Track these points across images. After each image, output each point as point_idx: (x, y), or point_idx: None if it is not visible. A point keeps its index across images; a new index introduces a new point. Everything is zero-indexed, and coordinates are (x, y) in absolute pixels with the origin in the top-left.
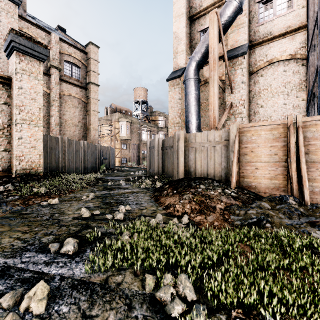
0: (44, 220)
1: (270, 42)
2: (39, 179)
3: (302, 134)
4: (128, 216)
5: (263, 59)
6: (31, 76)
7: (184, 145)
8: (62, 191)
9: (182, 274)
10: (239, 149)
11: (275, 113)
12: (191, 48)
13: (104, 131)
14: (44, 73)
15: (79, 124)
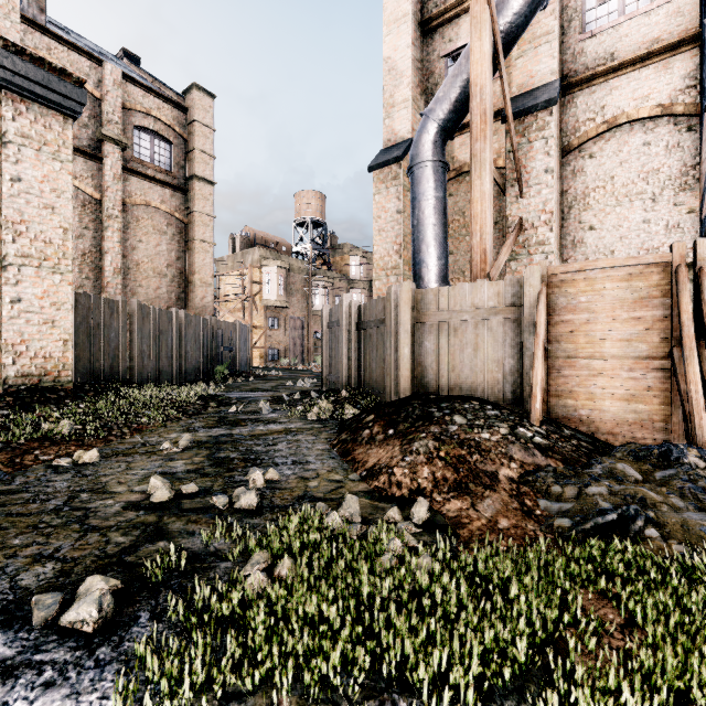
0: (47, 513)
1: (612, 76)
2: (60, 399)
3: None
4: (270, 500)
5: (594, 118)
6: (44, 152)
7: (412, 317)
8: (114, 430)
9: None
10: (547, 327)
11: (623, 244)
12: (425, 96)
13: (229, 288)
14: (88, 153)
15: (168, 272)
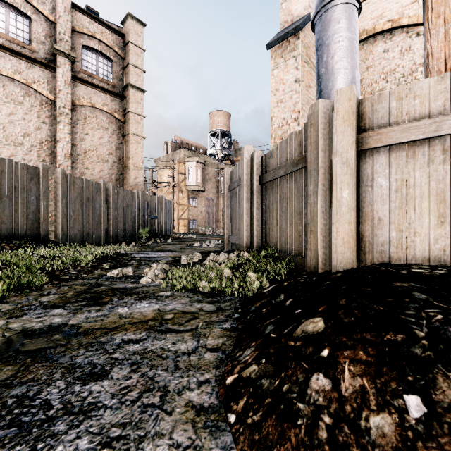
0: None
1: None
2: None
3: None
4: None
5: None
6: None
7: (355, 140)
8: None
9: None
10: None
11: None
12: None
13: (164, 178)
14: (44, 63)
15: (109, 159)
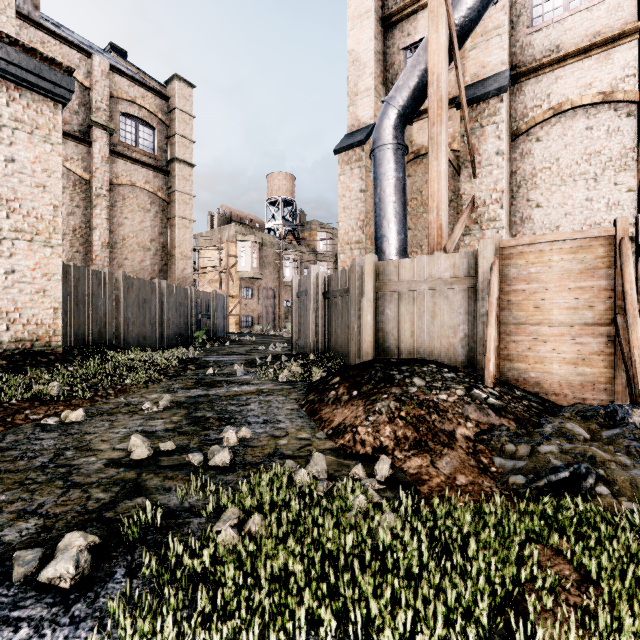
0: (33, 470)
1: (557, 67)
2: (51, 362)
3: None
4: (242, 458)
5: (541, 105)
6: (36, 135)
7: (374, 287)
8: (100, 391)
9: None
10: (499, 296)
11: (567, 220)
12: (385, 85)
13: (207, 261)
14: (78, 138)
15: (152, 246)
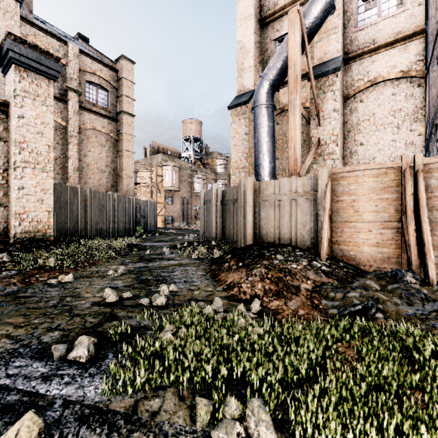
0: (49, 307)
1: (373, 54)
2: (47, 246)
3: (424, 181)
4: (172, 301)
5: (363, 78)
6: (37, 101)
7: (253, 198)
8: (79, 264)
9: (254, 399)
10: (331, 204)
11: (380, 154)
12: (262, 64)
13: (142, 179)
14: (58, 98)
15: (106, 170)
